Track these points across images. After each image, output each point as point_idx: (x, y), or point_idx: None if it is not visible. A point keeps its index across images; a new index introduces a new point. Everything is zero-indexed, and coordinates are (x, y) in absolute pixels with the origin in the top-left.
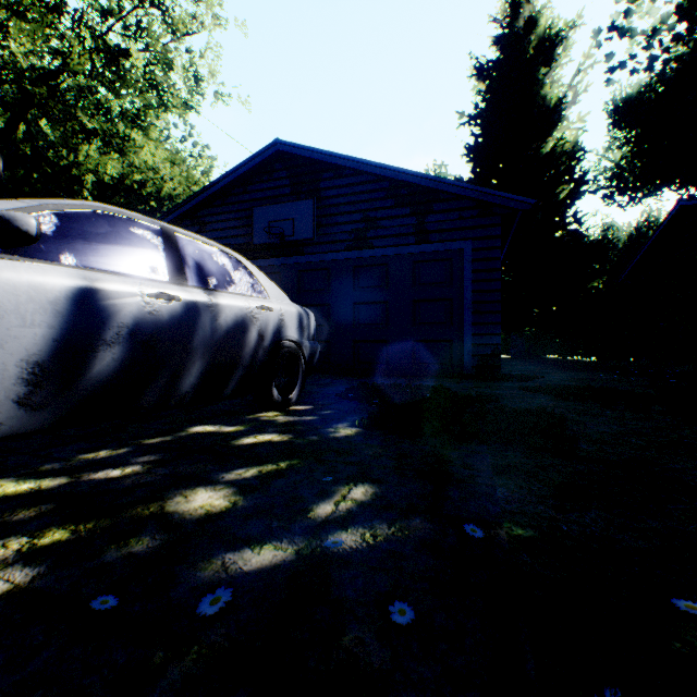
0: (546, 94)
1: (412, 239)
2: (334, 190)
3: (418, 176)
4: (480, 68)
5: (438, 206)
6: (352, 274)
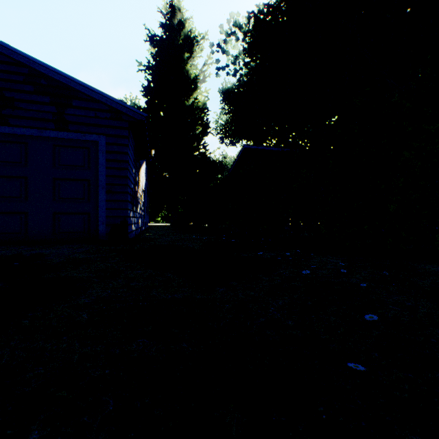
0: (188, 69)
1: (52, 125)
2: None
3: (52, 70)
4: (152, 37)
5: (77, 102)
6: None
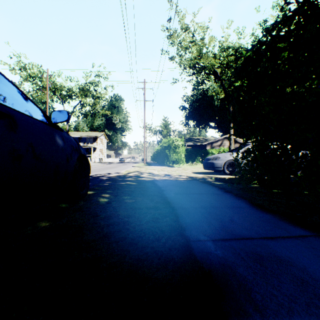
0: None
1: None
2: None
3: None
4: None
5: None
6: None
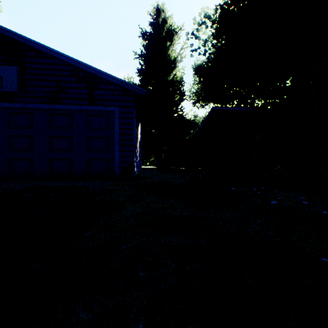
0: (170, 53)
1: (86, 102)
2: (36, 64)
3: (87, 66)
4: (144, 34)
5: (101, 86)
6: (49, 118)
